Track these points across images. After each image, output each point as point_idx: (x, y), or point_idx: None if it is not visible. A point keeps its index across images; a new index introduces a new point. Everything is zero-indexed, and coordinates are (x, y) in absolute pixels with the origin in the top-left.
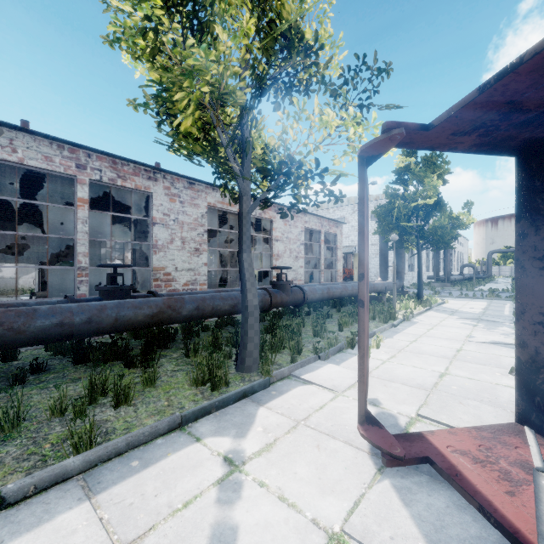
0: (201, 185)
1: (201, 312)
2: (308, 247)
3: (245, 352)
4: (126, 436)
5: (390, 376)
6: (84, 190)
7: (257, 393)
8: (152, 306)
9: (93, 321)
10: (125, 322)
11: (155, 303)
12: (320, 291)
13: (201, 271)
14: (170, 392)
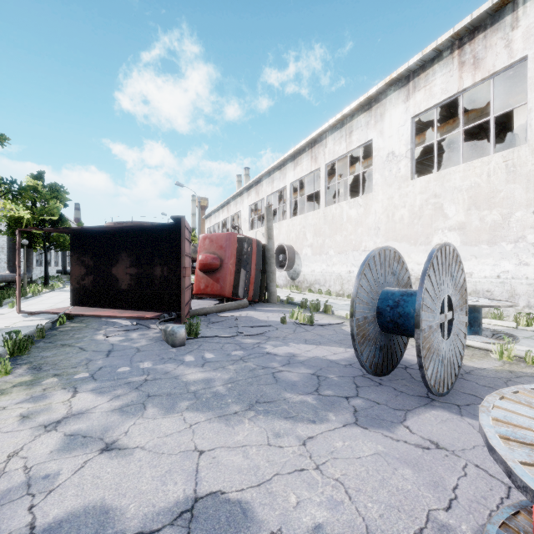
0: None
1: None
2: None
3: None
4: None
5: (28, 309)
6: None
7: None
8: None
9: None
10: None
11: None
12: None
13: None
14: None
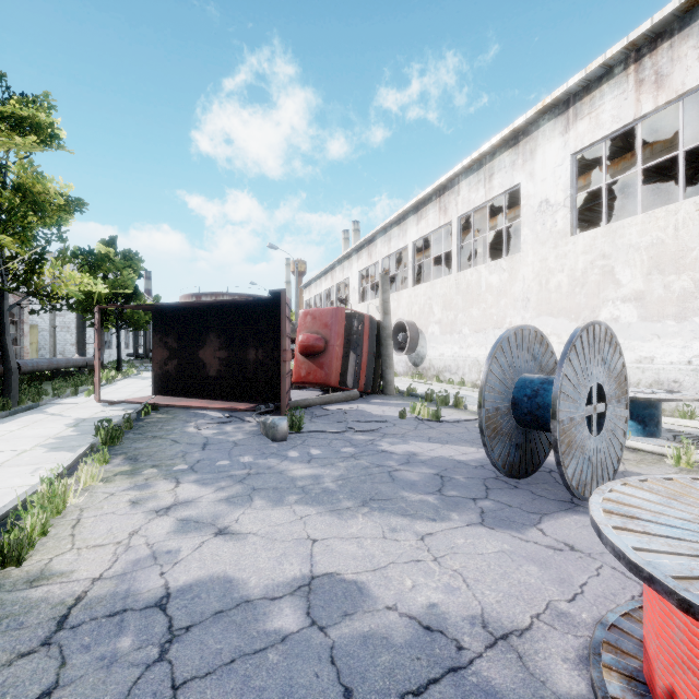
0: None
1: None
2: None
3: (10, 396)
4: None
5: (106, 398)
6: None
7: (35, 409)
8: None
9: None
10: None
11: None
12: (32, 365)
13: None
14: None
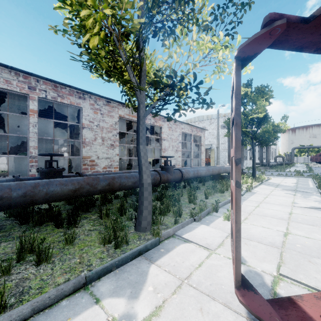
0: (114, 103)
1: (112, 187)
2: (183, 145)
3: (141, 217)
4: (32, 302)
5: (248, 235)
6: (34, 104)
7: (150, 250)
8: (75, 183)
9: (28, 195)
10: (53, 195)
11: (77, 181)
12: (192, 172)
13: (115, 159)
14: (83, 249)
